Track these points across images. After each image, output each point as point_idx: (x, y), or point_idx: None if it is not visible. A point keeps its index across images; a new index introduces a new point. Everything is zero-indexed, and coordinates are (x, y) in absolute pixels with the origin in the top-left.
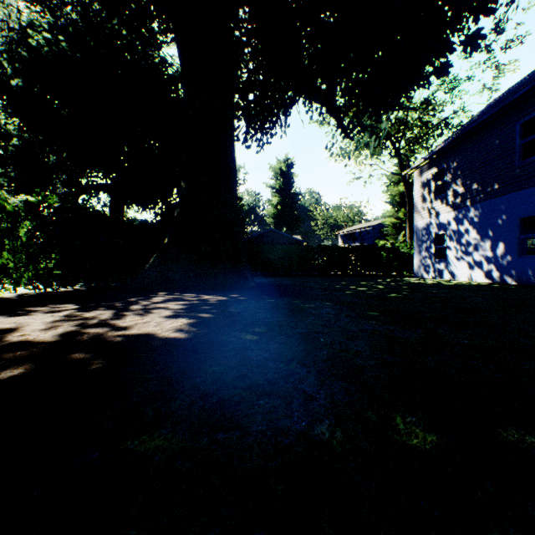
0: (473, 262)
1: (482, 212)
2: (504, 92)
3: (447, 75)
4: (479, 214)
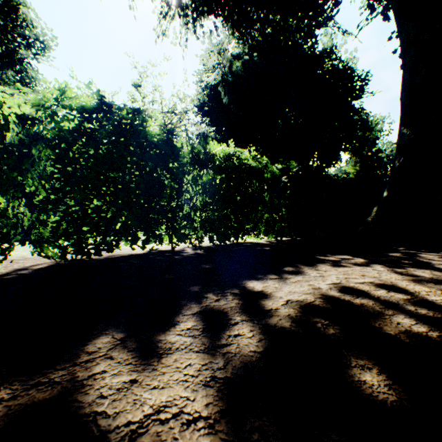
0: None
1: None
2: None
3: None
4: None
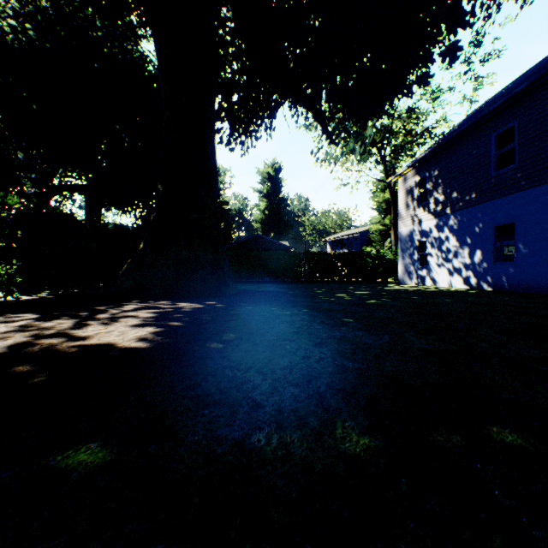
0: (453, 269)
1: (461, 220)
2: (482, 104)
3: (427, 85)
4: (458, 222)
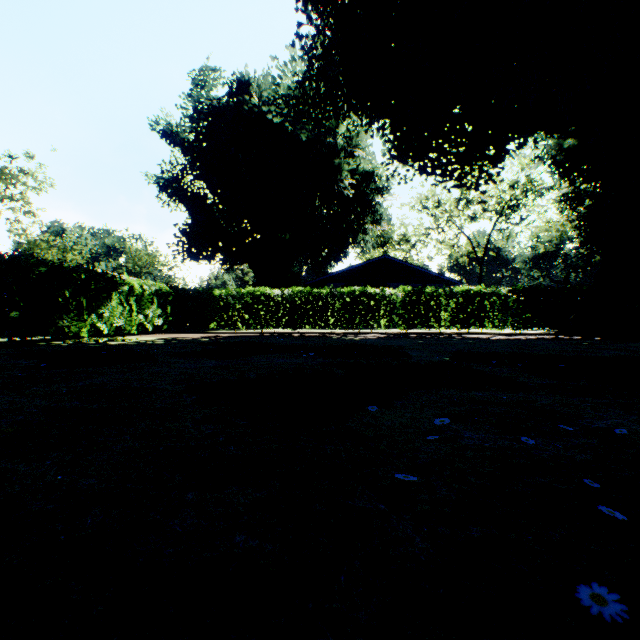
0: None
1: None
2: None
3: None
4: None
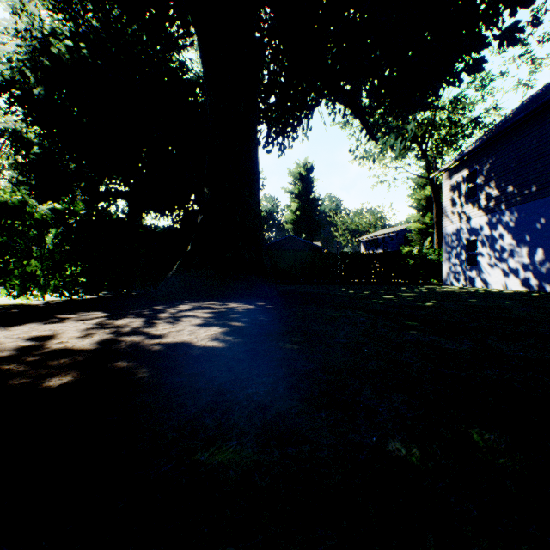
0: (508, 270)
1: (518, 216)
2: (541, 88)
3: (481, 72)
4: (515, 218)
